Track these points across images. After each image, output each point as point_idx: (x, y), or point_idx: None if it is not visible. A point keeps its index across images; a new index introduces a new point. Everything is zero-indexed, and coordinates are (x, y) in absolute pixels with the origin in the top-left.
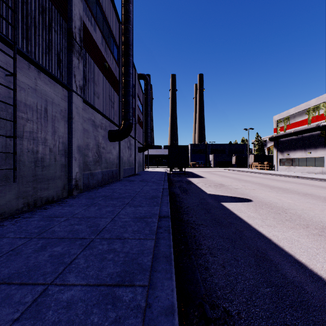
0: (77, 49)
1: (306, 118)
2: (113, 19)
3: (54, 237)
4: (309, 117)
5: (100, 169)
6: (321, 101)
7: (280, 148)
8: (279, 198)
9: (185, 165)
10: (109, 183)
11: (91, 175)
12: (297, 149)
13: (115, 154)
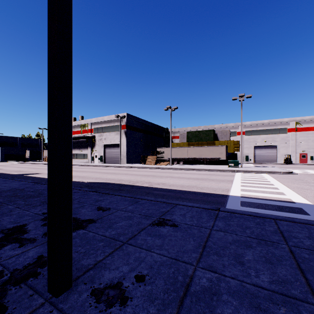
0: None
1: (80, 130)
2: None
3: None
4: (81, 130)
5: None
6: (86, 122)
7: None
8: None
9: None
10: None
11: None
12: (76, 148)
13: None
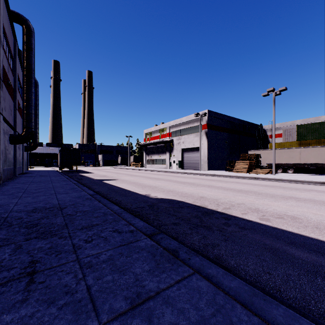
0: (1, 83)
1: (159, 135)
2: (11, 38)
3: (35, 189)
4: (160, 135)
5: (6, 167)
6: (164, 126)
7: (147, 152)
8: (130, 178)
9: (77, 164)
10: (13, 178)
11: (3, 171)
12: (155, 153)
13: (12, 154)
